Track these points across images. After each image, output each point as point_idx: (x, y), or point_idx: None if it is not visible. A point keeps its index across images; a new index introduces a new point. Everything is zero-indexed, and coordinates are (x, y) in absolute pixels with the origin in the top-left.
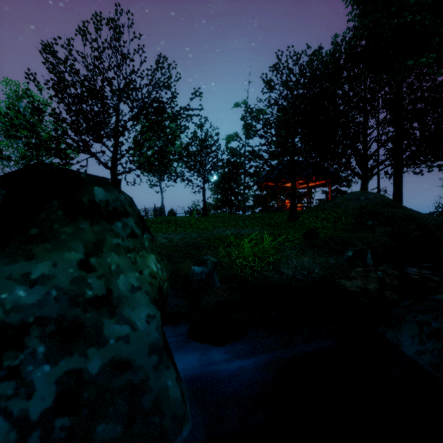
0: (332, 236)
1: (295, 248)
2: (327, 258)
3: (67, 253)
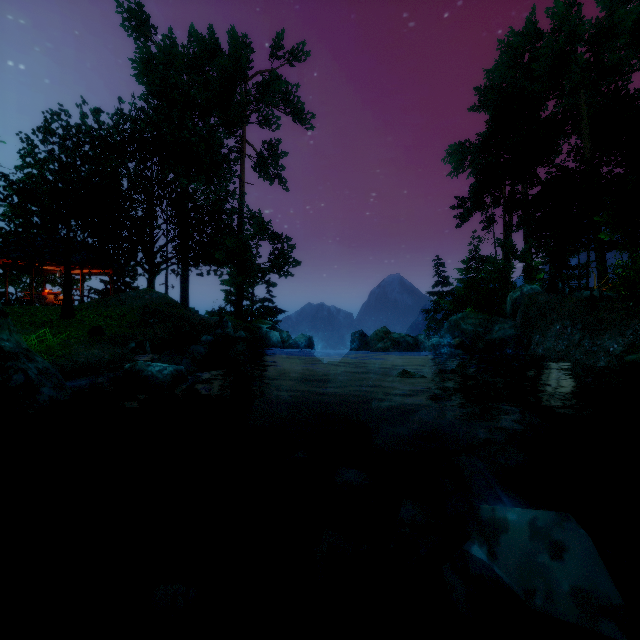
0: (118, 332)
1: (83, 343)
2: (114, 349)
3: (6, 332)
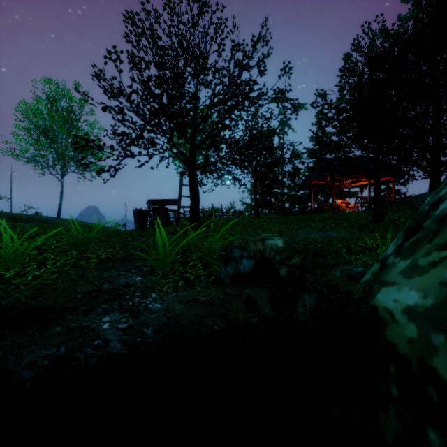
0: None
1: None
2: None
3: None
